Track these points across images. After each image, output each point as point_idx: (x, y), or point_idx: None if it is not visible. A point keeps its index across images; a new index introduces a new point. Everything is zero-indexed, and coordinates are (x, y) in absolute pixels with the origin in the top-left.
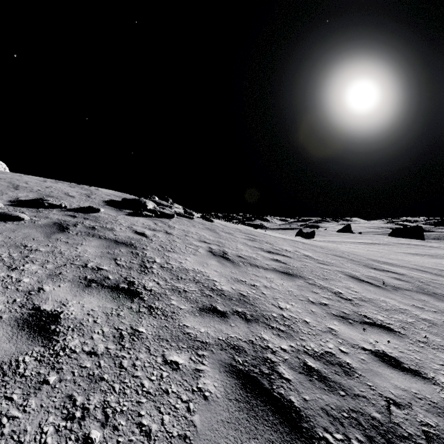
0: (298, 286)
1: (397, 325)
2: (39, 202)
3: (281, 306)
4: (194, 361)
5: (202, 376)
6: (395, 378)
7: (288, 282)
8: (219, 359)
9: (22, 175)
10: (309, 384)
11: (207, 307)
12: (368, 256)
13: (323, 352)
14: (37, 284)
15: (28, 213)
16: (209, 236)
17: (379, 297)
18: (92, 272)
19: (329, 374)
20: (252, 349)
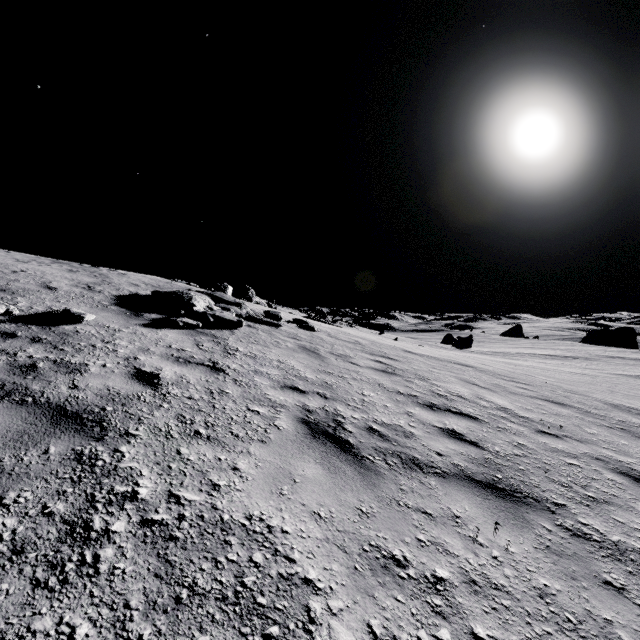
0: (552, 553)
1: None
2: None
3: None
4: None
5: None
6: None
7: (516, 533)
8: None
9: (1, 251)
10: None
11: None
12: (594, 393)
13: None
14: None
15: None
16: (304, 371)
17: None
18: None
19: None
20: None
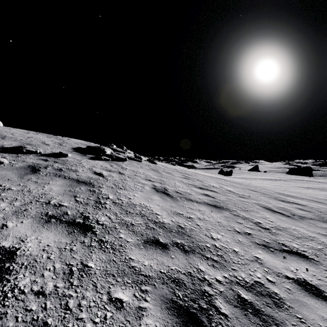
0: (225, 217)
1: (310, 252)
2: (18, 149)
3: (213, 236)
4: (137, 298)
5: (144, 315)
6: (320, 309)
7: (217, 213)
8: (161, 294)
9: (11, 128)
10: (245, 319)
11: (150, 240)
12: (275, 190)
13: (253, 282)
14: (1, 221)
15: (9, 157)
16: (153, 176)
17: (291, 226)
18: (53, 209)
19: (262, 306)
20: (191, 282)
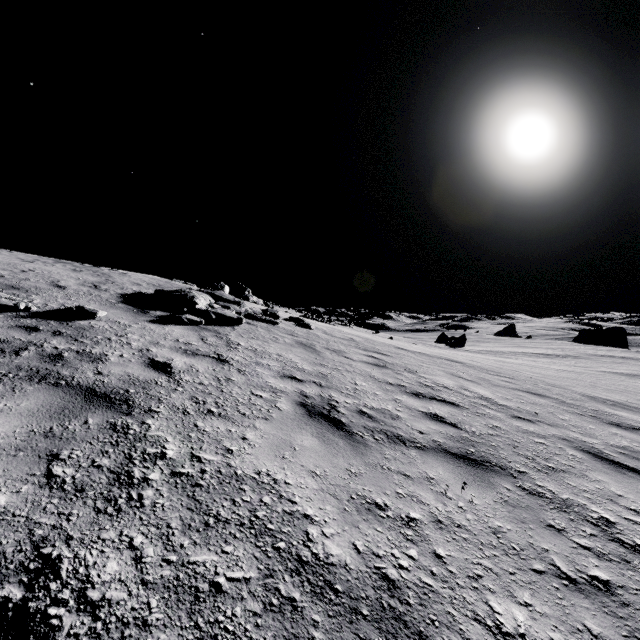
0: (508, 505)
1: None
2: None
3: (502, 621)
4: None
5: None
6: None
7: (480, 491)
8: None
9: (4, 251)
10: None
11: None
12: (575, 387)
13: None
14: None
15: None
16: (301, 363)
17: None
18: None
19: None
20: None
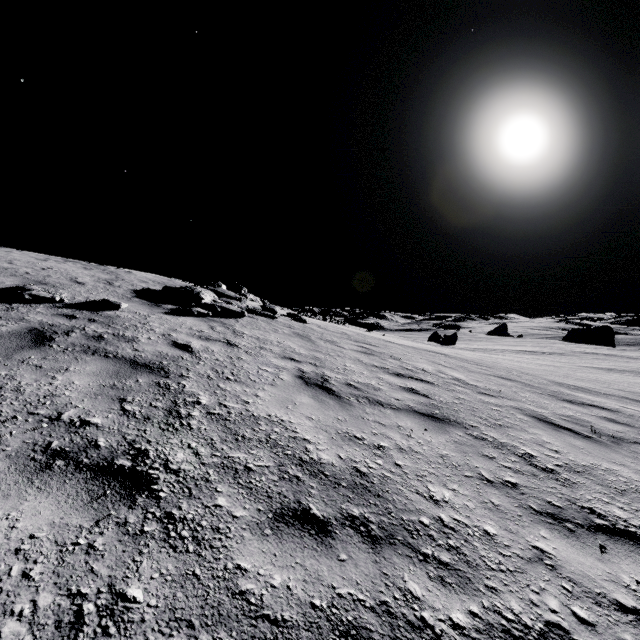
0: (456, 443)
1: None
2: (14, 294)
3: (434, 495)
4: None
5: None
6: None
7: (437, 435)
8: None
9: (14, 250)
10: None
11: (289, 510)
12: (547, 376)
13: (543, 627)
14: None
15: None
16: (299, 349)
17: (599, 461)
18: (66, 433)
19: None
20: (390, 636)
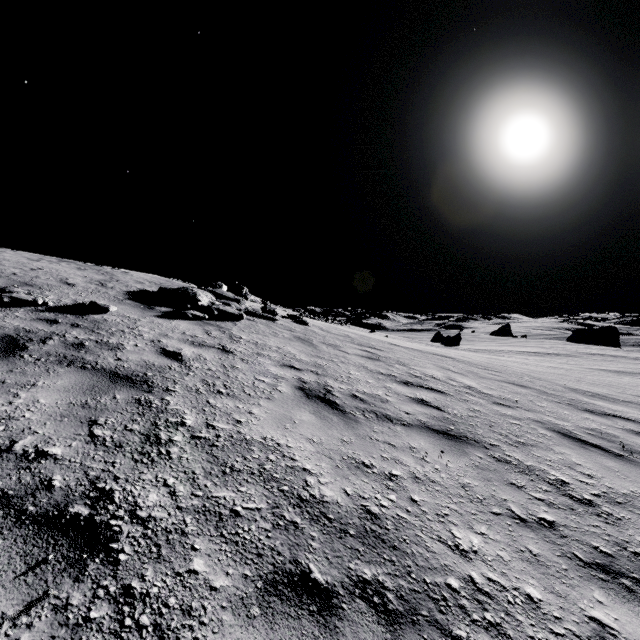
0: (478, 468)
1: None
2: None
3: (460, 543)
4: None
5: None
6: None
7: (455, 457)
8: None
9: (8, 250)
10: None
11: (283, 574)
12: (560, 381)
13: None
14: None
15: None
16: (299, 355)
17: (639, 488)
18: (14, 469)
19: None
20: None
